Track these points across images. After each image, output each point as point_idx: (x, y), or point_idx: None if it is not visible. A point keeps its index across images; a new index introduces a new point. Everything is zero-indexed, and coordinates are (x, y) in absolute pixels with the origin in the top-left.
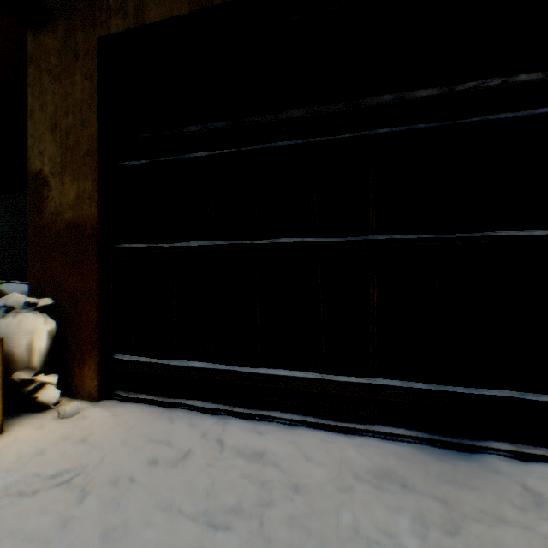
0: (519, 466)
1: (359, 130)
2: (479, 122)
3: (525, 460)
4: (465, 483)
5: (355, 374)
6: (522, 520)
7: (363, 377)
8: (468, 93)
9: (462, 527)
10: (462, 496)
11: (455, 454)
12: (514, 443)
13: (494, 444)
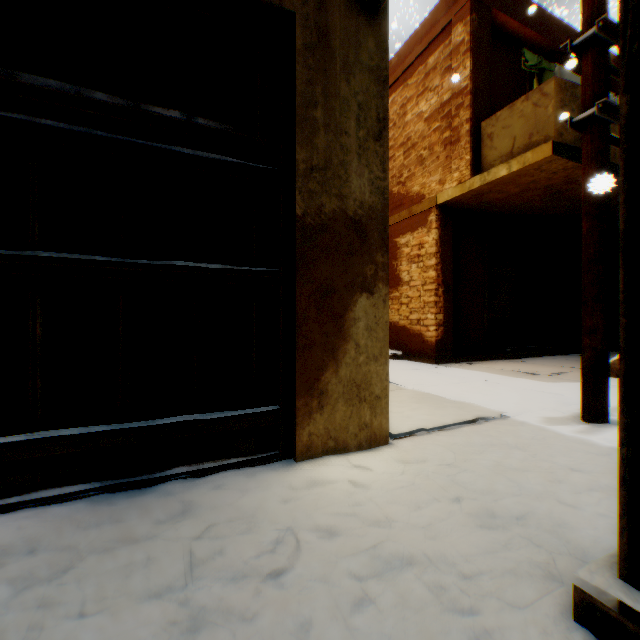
0: (194, 483)
1: (15, 111)
2: (166, 150)
3: (203, 476)
4: (121, 519)
5: (9, 433)
6: (154, 532)
7: (22, 434)
8: (154, 116)
9: (75, 567)
10: (103, 533)
11: (136, 492)
12: (197, 464)
13: (177, 470)
